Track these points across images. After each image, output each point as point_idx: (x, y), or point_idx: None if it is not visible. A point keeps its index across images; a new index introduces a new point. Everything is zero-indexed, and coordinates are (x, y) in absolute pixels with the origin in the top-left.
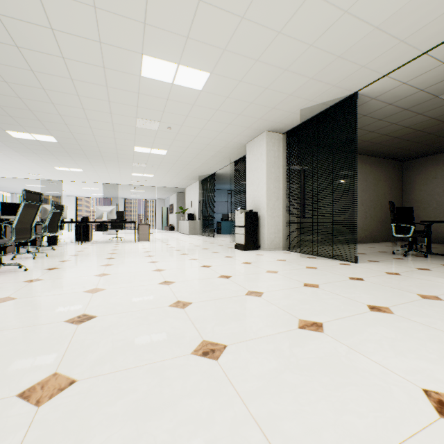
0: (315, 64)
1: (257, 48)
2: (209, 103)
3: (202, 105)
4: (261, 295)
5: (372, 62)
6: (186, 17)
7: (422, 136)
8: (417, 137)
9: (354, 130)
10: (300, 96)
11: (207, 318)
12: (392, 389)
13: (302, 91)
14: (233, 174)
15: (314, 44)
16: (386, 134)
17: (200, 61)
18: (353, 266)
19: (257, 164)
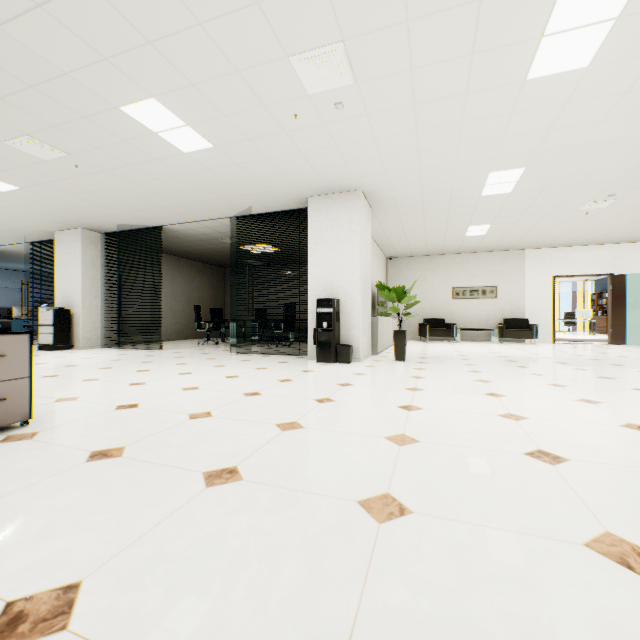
0: (124, 208)
1: (74, 191)
2: (12, 199)
3: (1, 198)
4: (77, 365)
5: (165, 217)
6: (7, 166)
7: (226, 255)
8: (223, 255)
9: (161, 253)
10: (115, 217)
11: (42, 373)
12: (128, 371)
13: (117, 216)
14: (26, 253)
15: (121, 201)
16: (200, 250)
17: (11, 181)
18: (157, 351)
19: (71, 258)
